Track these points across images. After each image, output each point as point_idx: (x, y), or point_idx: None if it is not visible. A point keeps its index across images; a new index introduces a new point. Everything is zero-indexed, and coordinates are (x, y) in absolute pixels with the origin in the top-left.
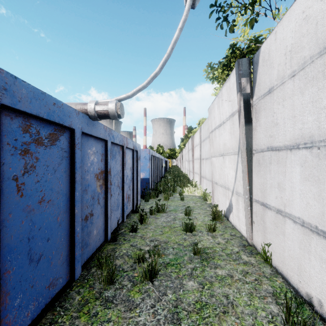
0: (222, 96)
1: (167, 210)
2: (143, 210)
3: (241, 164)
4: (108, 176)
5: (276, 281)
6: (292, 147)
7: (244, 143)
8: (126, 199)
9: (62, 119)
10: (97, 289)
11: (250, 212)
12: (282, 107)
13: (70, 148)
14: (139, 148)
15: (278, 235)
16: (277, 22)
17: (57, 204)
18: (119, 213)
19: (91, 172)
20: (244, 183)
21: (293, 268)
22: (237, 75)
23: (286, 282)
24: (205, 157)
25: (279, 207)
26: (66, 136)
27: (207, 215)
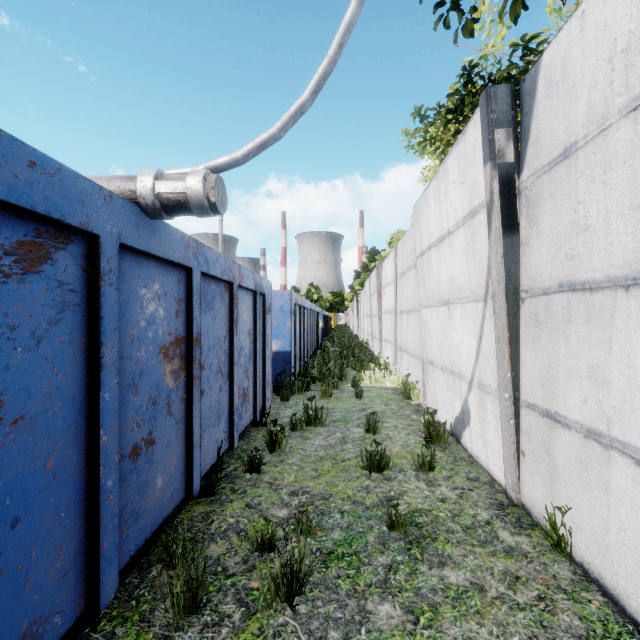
0: (448, 176)
1: (327, 419)
2: (276, 421)
3: (492, 322)
4: (193, 350)
5: (590, 602)
6: (632, 283)
7: (502, 276)
8: (238, 399)
9: (59, 207)
10: (157, 626)
11: (515, 431)
12: (601, 188)
13: (87, 283)
14: (269, 289)
15: (591, 489)
16: (571, 9)
17: (45, 426)
18: (222, 431)
19: (150, 343)
20: (501, 365)
21: (635, 575)
22: (484, 123)
23: (614, 605)
24: (405, 308)
25: (594, 423)
26: (76, 252)
27: (412, 431)
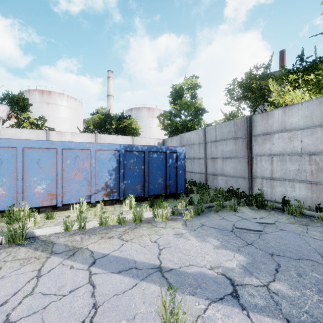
0: None
1: None
2: None
3: None
4: None
5: None
6: None
7: None
8: None
9: None
10: None
11: None
12: None
13: None
14: None
15: None
16: None
17: None
18: None
19: None
20: None
21: None
22: None
23: None
24: None
25: None
26: None
27: None
